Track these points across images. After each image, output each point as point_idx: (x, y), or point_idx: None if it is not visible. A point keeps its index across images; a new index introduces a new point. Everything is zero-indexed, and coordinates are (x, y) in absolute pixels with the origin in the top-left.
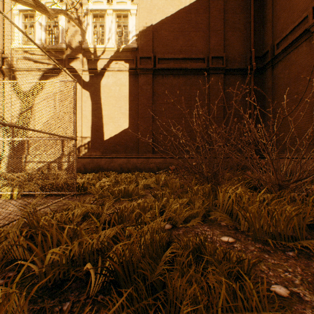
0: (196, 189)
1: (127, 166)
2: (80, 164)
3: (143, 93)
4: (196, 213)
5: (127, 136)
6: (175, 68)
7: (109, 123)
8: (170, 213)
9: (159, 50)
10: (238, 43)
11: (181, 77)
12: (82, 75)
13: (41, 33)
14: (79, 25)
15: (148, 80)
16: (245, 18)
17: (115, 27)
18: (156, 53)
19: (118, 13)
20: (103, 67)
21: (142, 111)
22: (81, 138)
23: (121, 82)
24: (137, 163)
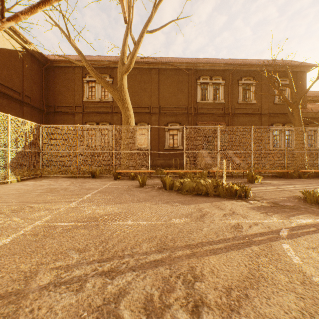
0: None
1: None
2: None
3: None
4: None
5: None
6: (5, 93)
7: None
8: None
9: None
10: (37, 92)
11: (5, 100)
12: None
13: None
14: None
15: None
16: (40, 80)
17: None
18: None
19: None
20: None
21: None
22: None
23: None
24: None
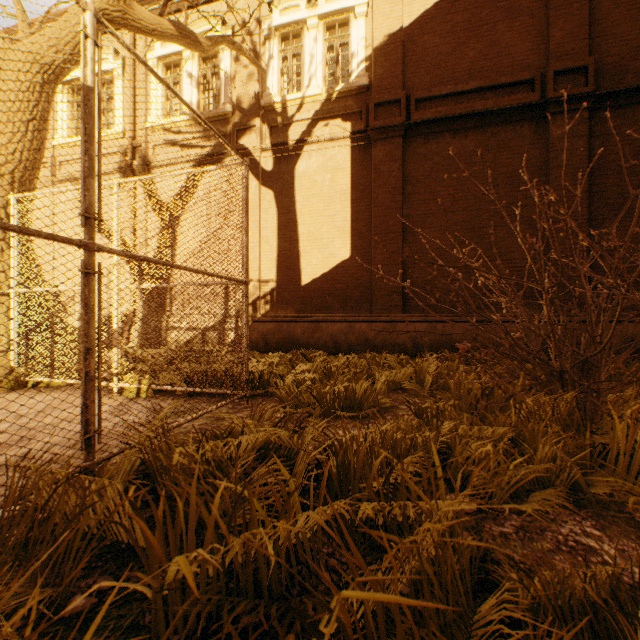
0: (531, 404)
1: (348, 339)
2: (257, 334)
3: (381, 182)
4: (544, 472)
5: (347, 276)
6: (458, 115)
7: (311, 250)
8: (475, 471)
9: (417, 82)
10: (632, 24)
11: (471, 135)
12: (260, 160)
13: (192, 91)
14: (255, 60)
15: (393, 152)
16: None
17: (323, 52)
18: (412, 88)
19: (330, 20)
20: (300, 137)
21: (378, 220)
22: (259, 283)
23: (335, 164)
24: (368, 333)
